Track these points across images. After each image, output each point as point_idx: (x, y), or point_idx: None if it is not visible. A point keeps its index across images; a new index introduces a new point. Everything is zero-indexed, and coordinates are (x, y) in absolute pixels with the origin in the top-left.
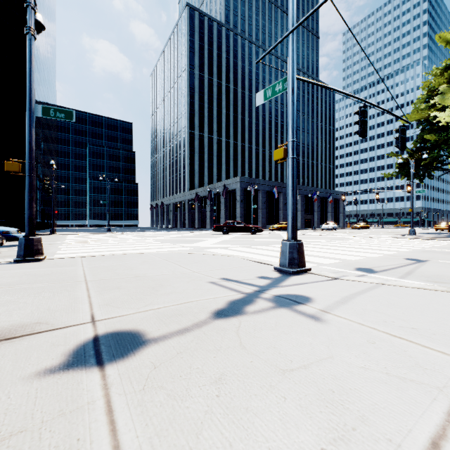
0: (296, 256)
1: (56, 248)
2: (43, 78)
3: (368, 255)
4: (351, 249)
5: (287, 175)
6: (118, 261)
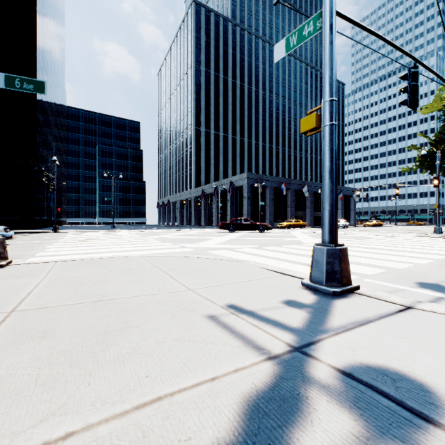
0: (338, 268)
1: (42, 248)
2: (51, 76)
3: (414, 261)
4: (383, 251)
5: (323, 150)
6: (95, 269)
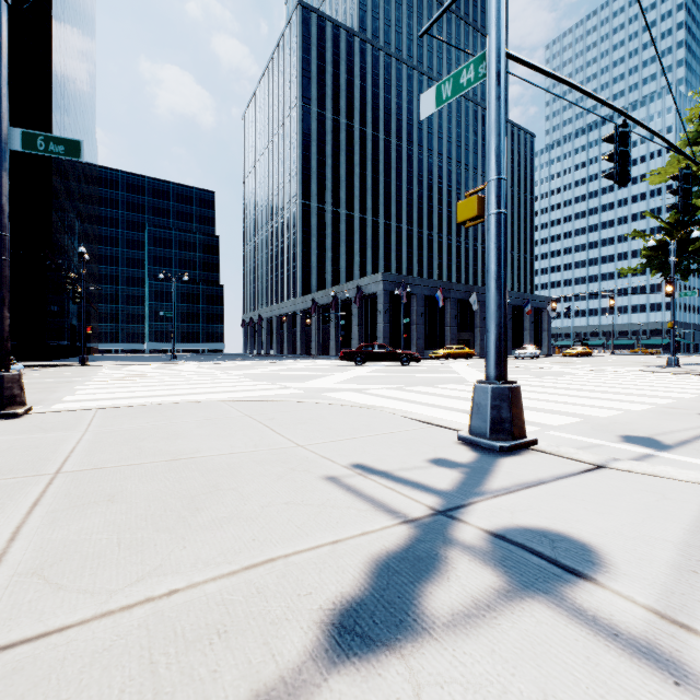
0: (507, 415)
1: (70, 390)
2: (74, 120)
3: (626, 407)
4: (585, 393)
5: (487, 249)
6: (159, 419)
